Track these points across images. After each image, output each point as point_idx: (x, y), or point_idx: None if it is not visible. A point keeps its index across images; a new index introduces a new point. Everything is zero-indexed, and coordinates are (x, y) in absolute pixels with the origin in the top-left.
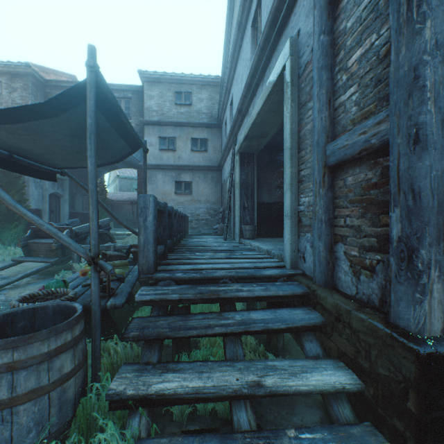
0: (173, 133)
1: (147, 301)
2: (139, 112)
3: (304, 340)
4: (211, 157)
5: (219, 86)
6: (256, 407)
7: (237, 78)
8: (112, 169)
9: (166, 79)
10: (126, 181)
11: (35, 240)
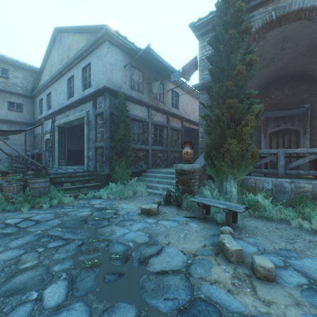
0: None
1: (52, 178)
2: None
3: (91, 182)
4: (26, 116)
5: (33, 72)
6: None
7: (56, 89)
8: None
9: None
10: None
11: None
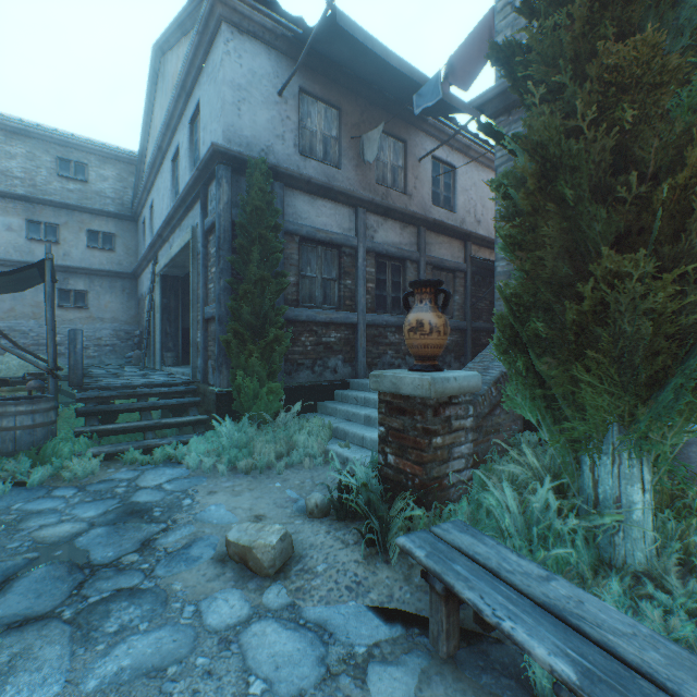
0: (55, 217)
1: (84, 400)
2: None
3: (190, 411)
4: (121, 259)
5: (135, 165)
6: None
7: (159, 189)
8: None
9: (41, 135)
10: None
11: None
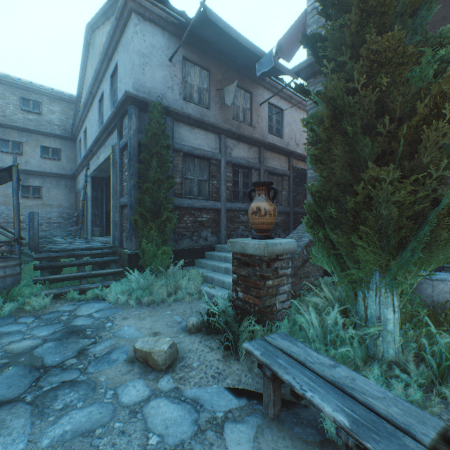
0: (19, 137)
1: (39, 259)
2: None
3: (111, 266)
4: (65, 166)
5: (74, 103)
6: None
7: (90, 120)
8: None
9: (9, 82)
10: None
11: None
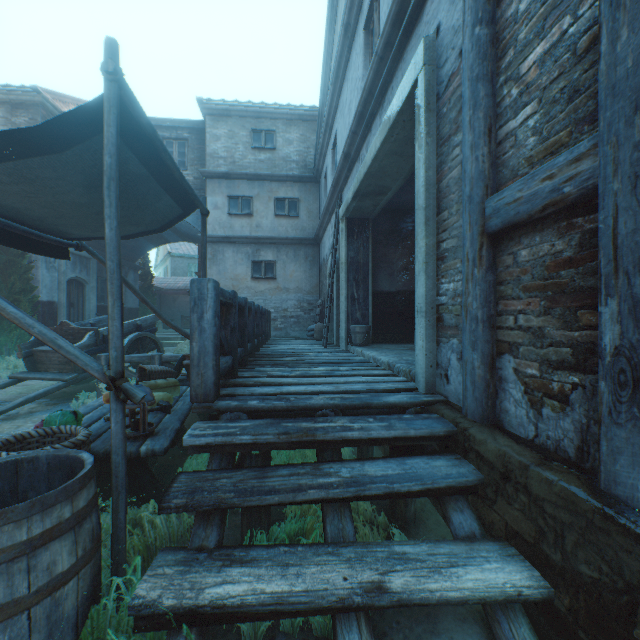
0: (249, 190)
1: (202, 445)
2: (198, 159)
3: (451, 510)
4: (304, 225)
5: (316, 121)
6: (374, 619)
7: (343, 107)
8: (160, 243)
9: (238, 111)
10: (181, 261)
11: (44, 347)
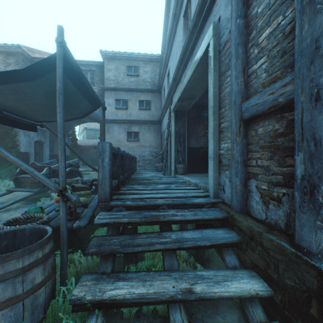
0: (126, 96)
1: (104, 223)
2: (100, 81)
3: (225, 254)
4: (153, 114)
5: (159, 62)
6: (188, 307)
7: (173, 55)
8: (81, 123)
9: (120, 57)
10: (91, 131)
11: (23, 175)
